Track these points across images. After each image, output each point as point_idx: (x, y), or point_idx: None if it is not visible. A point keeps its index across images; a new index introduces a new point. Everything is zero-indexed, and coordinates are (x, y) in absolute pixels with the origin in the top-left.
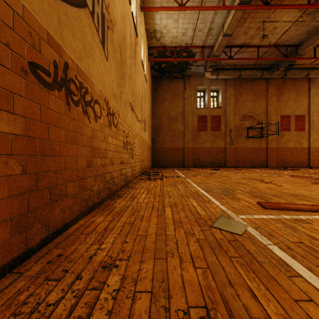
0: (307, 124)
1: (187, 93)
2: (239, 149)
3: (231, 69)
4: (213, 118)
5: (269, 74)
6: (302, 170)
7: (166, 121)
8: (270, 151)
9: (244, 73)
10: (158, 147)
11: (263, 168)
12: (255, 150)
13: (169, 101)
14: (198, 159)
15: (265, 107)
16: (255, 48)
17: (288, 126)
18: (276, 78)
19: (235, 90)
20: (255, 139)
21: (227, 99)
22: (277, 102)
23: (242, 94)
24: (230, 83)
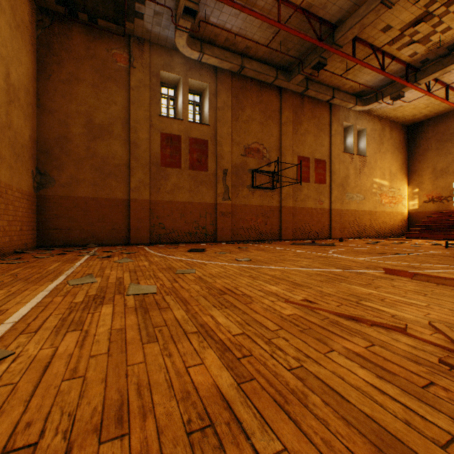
0: (328, 175)
1: (136, 78)
2: (239, 207)
3: (227, 49)
4: (193, 144)
5: (286, 79)
6: (338, 245)
7: (83, 133)
8: (286, 214)
9: (249, 65)
10: (59, 196)
11: (280, 243)
12: (264, 211)
13: (91, 86)
14: (162, 227)
15: (278, 138)
16: (273, 4)
17: (307, 175)
18: (294, 91)
19: (233, 98)
20: (264, 192)
21: (220, 112)
22: (294, 134)
23: (245, 109)
24: (225, 82)
